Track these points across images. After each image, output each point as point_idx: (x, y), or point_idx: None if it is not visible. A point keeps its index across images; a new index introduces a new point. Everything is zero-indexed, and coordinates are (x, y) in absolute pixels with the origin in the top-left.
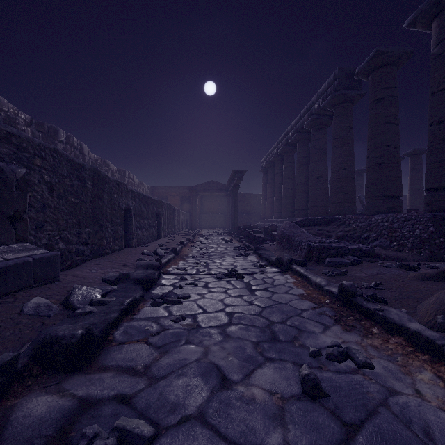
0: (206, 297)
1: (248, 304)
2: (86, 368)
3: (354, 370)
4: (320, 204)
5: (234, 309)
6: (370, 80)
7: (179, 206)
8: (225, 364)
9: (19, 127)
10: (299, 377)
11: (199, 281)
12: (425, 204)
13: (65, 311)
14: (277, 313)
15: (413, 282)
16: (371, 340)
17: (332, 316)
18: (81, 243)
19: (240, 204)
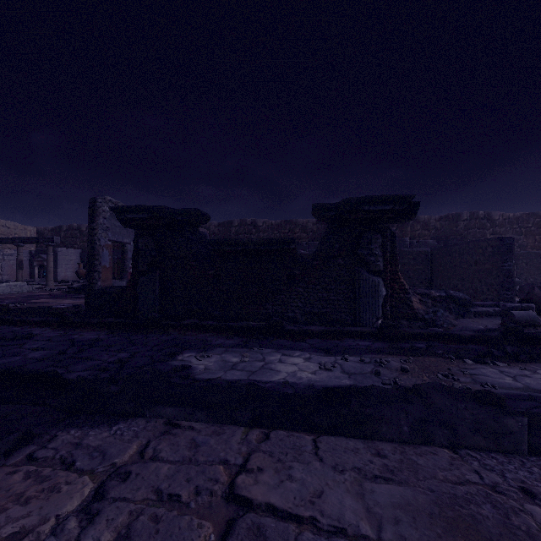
0: None
1: None
2: None
3: None
4: None
5: None
6: None
7: None
8: None
9: None
10: None
11: None
12: None
13: None
14: None
15: None
16: None
17: None
18: None
19: None
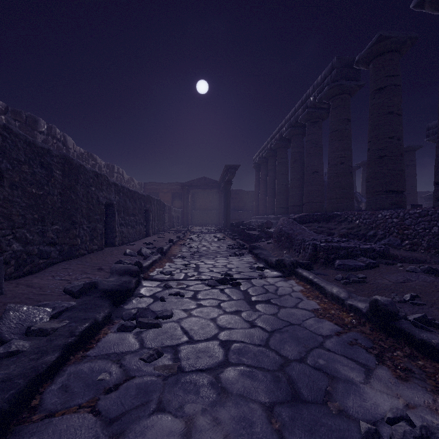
0: (194, 314)
1: (249, 325)
2: None
3: None
4: (315, 200)
5: (231, 336)
6: (371, 68)
7: (170, 202)
8: None
9: None
10: None
11: (187, 290)
12: (435, 199)
13: None
14: (290, 342)
15: None
16: None
17: (368, 349)
18: (45, 243)
19: (233, 201)
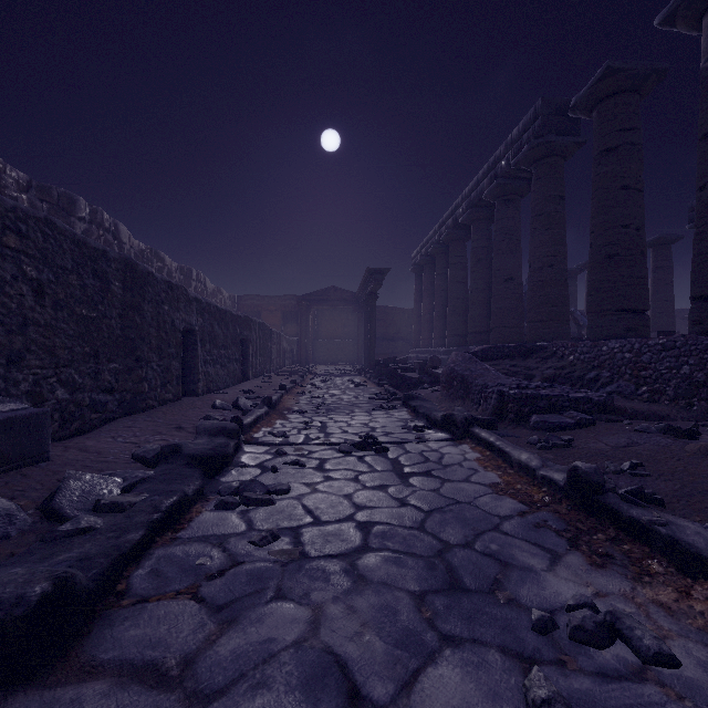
0: (321, 489)
1: (398, 504)
2: (51, 671)
3: (637, 670)
4: (509, 324)
5: (373, 516)
6: (595, 117)
7: (279, 327)
8: (356, 654)
9: (6, 193)
10: (519, 691)
11: (309, 458)
12: (691, 323)
13: (44, 524)
14: (454, 524)
15: (700, 462)
16: (652, 589)
17: (560, 532)
18: (100, 390)
19: (379, 325)
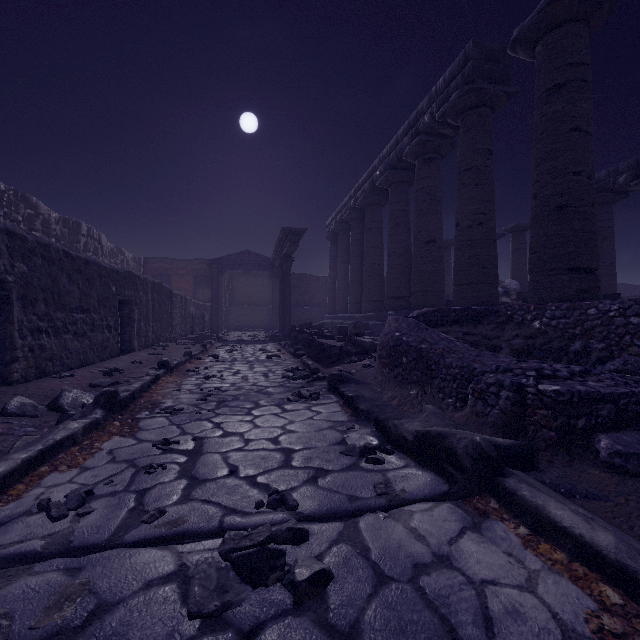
0: None
1: None
2: None
3: None
4: (431, 288)
5: None
6: (539, 51)
7: (191, 292)
8: None
9: None
10: None
11: None
12: None
13: None
14: None
15: None
16: None
17: None
18: None
19: (294, 291)
